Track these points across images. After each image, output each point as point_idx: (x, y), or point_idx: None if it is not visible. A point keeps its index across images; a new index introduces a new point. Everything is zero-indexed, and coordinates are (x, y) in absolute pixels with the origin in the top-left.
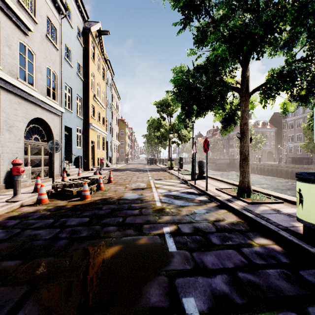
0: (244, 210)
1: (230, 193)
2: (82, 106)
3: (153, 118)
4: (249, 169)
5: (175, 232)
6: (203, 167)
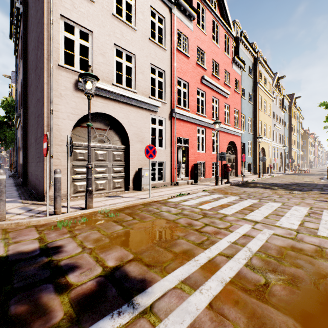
0: None
1: None
2: (287, 141)
3: None
4: None
5: None
6: None
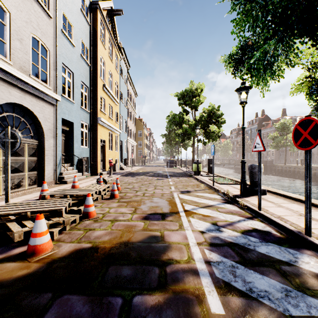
0: None
1: None
2: (89, 96)
3: (174, 113)
4: None
5: None
6: None
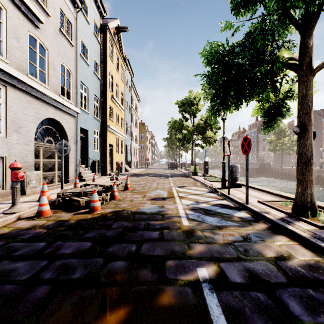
0: (321, 241)
1: (280, 208)
2: (100, 107)
3: (174, 119)
4: (313, 177)
5: (218, 279)
6: (236, 173)
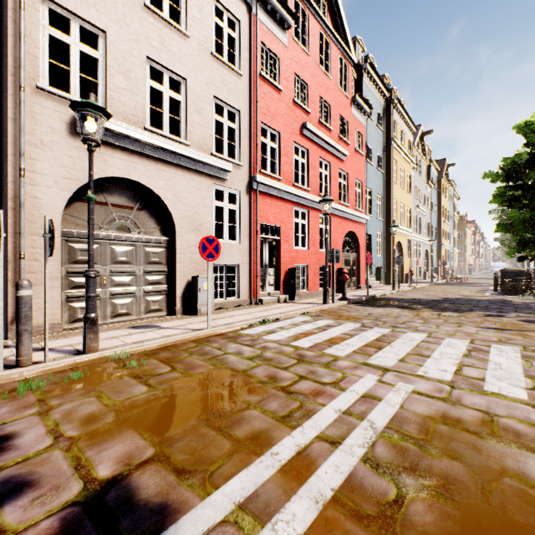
0: None
1: None
2: (436, 232)
3: None
4: None
5: None
6: None
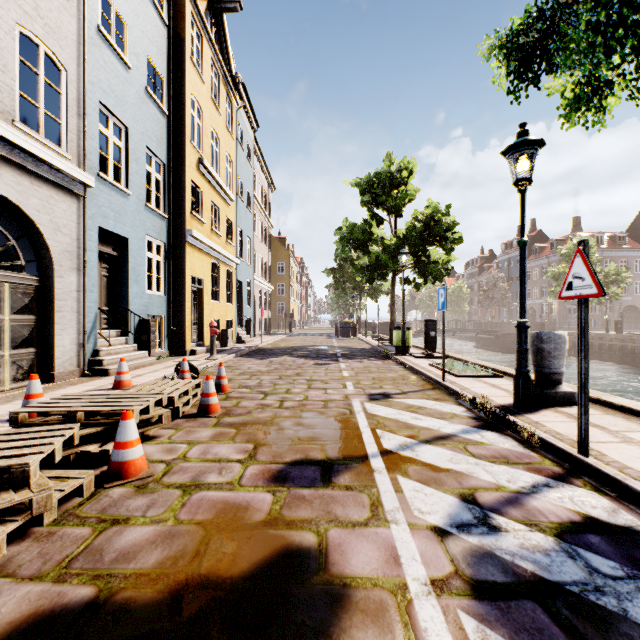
0: None
1: None
2: (167, 183)
3: (351, 223)
4: None
5: None
6: (558, 358)
